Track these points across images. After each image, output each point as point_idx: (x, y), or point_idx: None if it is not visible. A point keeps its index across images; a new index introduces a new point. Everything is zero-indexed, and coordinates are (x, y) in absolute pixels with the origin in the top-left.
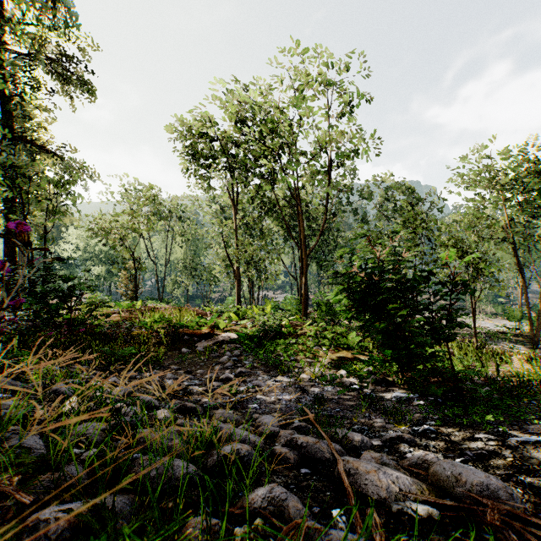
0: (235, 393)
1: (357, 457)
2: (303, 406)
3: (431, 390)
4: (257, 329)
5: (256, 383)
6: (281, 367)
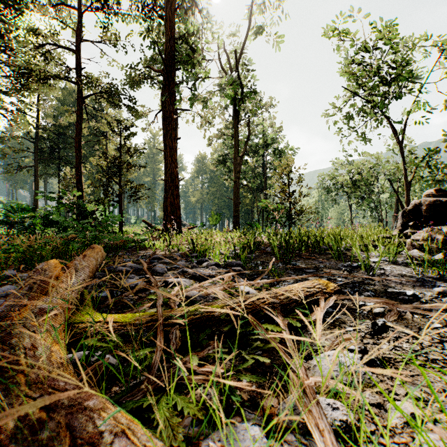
0: None
1: None
2: None
3: None
4: None
5: None
6: None
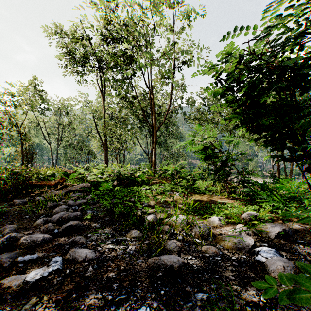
0: None
1: None
2: None
3: None
4: (111, 177)
5: (75, 253)
6: (129, 216)
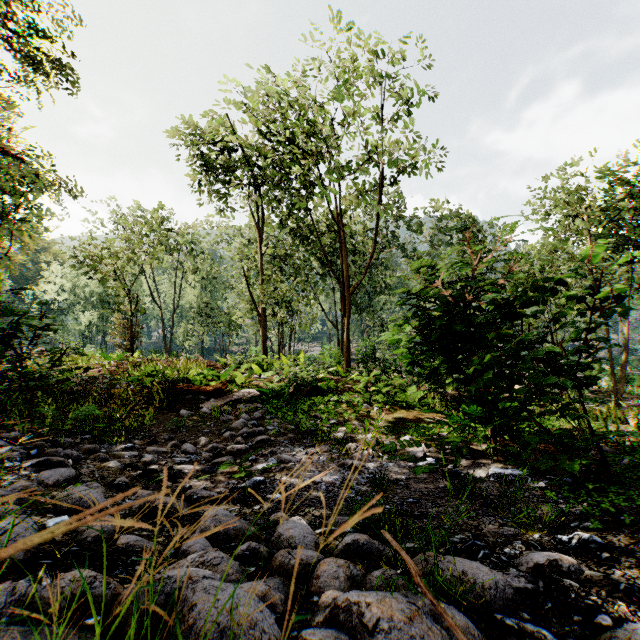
0: (245, 476)
1: (498, 635)
2: (355, 494)
3: (558, 466)
4: (286, 383)
5: (282, 457)
6: (318, 433)
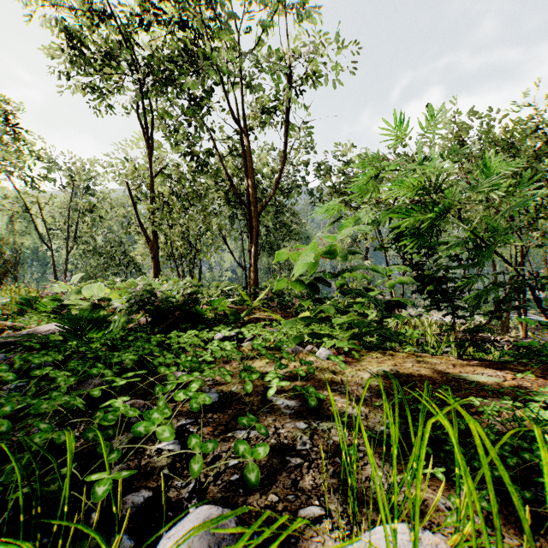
0: None
1: None
2: None
3: None
4: (124, 305)
5: None
6: None
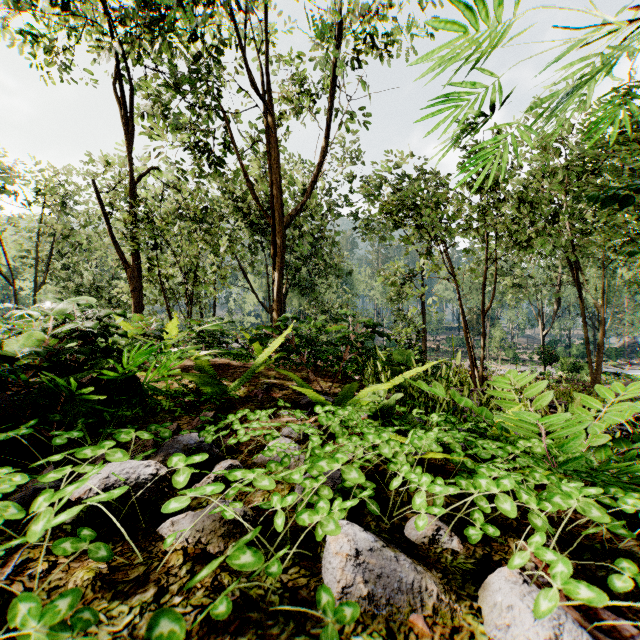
0: None
1: None
2: None
3: None
4: None
5: None
6: None
